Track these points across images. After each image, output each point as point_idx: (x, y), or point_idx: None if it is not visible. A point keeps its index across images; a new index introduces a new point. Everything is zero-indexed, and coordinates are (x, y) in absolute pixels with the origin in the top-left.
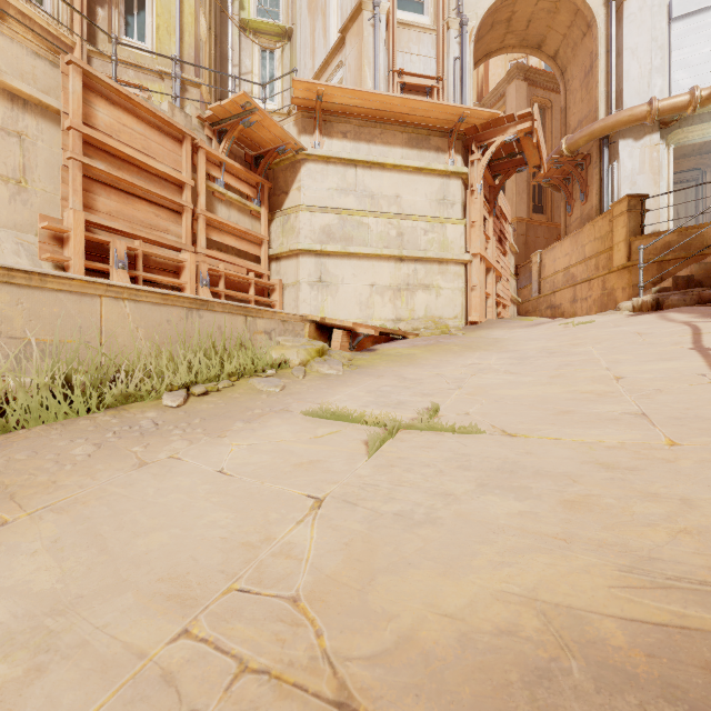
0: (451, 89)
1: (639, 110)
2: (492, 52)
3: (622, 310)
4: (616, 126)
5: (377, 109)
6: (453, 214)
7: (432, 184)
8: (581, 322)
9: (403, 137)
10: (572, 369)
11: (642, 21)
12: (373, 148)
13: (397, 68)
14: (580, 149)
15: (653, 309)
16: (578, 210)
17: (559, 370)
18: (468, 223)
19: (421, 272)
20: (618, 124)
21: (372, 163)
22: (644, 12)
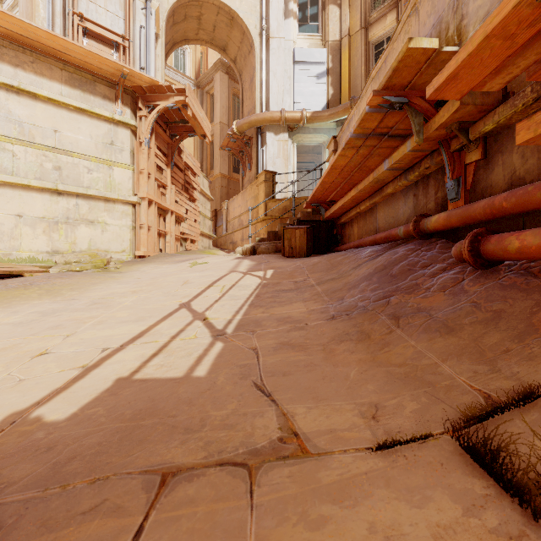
0: (138, 51)
1: (275, 114)
2: (190, 40)
3: (237, 253)
4: (263, 121)
5: (20, 33)
6: (122, 159)
7: (99, 128)
8: (201, 262)
9: (63, 74)
10: (43, 335)
11: (279, 56)
12: (22, 74)
13: (80, 11)
14: (249, 132)
15: (252, 254)
16: (248, 175)
17: (29, 337)
18: (135, 170)
19: (84, 208)
20: (264, 121)
21: (19, 89)
22: (281, 51)
